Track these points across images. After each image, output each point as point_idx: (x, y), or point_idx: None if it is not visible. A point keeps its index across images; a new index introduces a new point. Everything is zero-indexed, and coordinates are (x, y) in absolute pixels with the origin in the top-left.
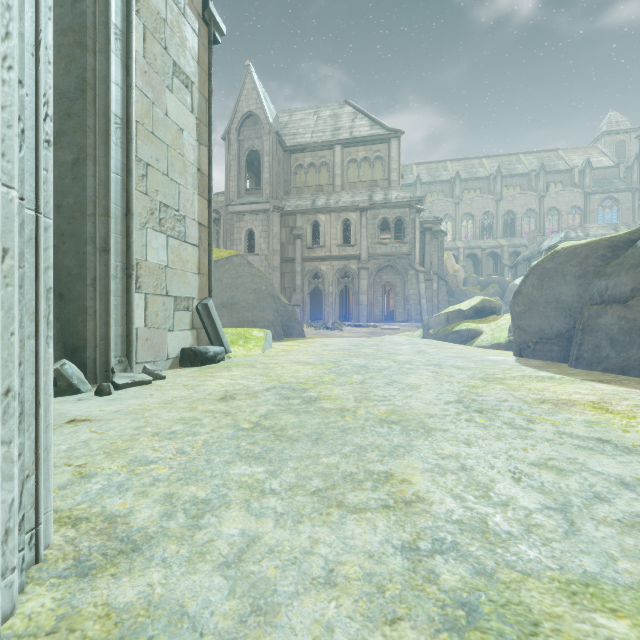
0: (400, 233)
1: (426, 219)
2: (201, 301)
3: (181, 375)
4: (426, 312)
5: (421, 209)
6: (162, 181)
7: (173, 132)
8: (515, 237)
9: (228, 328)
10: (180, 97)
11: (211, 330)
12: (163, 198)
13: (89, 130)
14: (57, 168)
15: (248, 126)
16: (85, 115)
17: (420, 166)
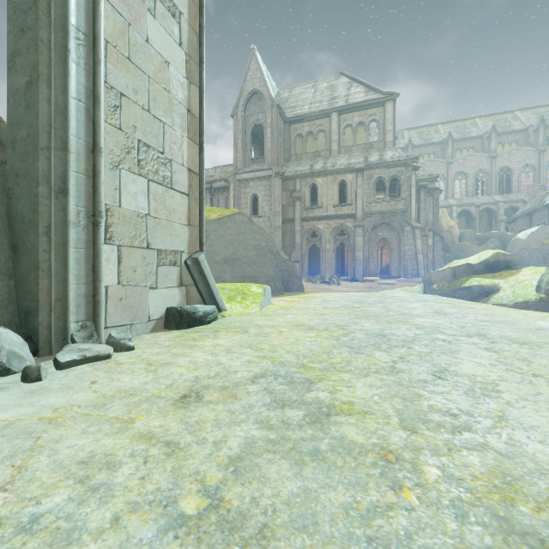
0: (393, 193)
1: (421, 177)
2: (191, 255)
3: (156, 343)
4: (423, 267)
5: (417, 167)
6: (142, 117)
7: (156, 63)
8: (511, 193)
9: (227, 283)
10: (165, 26)
11: (203, 287)
12: (143, 136)
13: (42, 44)
14: (12, 96)
15: (253, 103)
16: (37, 26)
17: (411, 131)
